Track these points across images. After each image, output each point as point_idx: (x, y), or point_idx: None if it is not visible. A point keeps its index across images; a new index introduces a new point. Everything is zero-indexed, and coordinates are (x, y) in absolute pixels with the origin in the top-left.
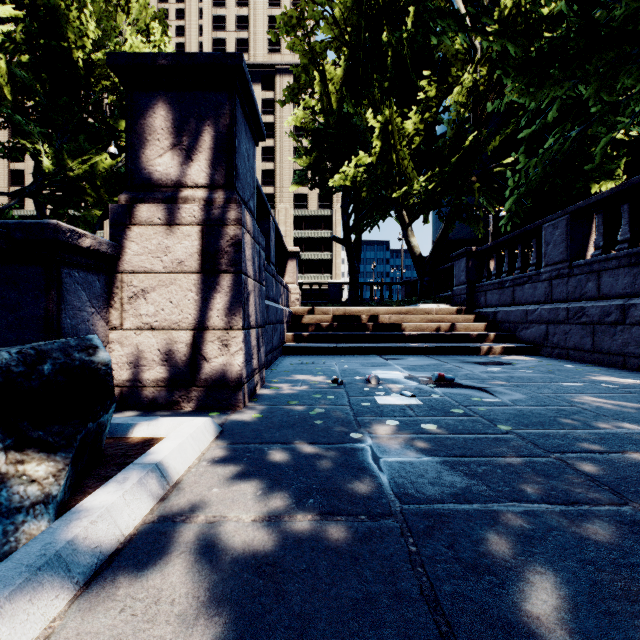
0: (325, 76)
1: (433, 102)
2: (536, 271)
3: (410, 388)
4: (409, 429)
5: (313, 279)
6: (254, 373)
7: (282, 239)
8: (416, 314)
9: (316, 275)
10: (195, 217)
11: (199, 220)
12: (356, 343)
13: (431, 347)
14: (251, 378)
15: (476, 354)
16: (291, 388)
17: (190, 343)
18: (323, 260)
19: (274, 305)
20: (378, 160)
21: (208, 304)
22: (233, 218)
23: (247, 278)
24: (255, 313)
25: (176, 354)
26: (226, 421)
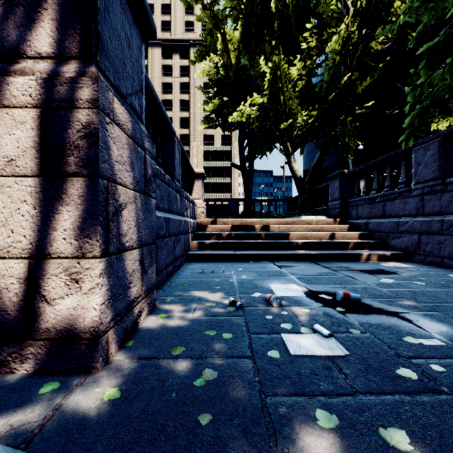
0: (226, 38)
1: (313, 52)
2: (406, 188)
3: (318, 314)
4: (365, 449)
5: (217, 197)
6: (133, 304)
7: (188, 161)
8: (299, 224)
9: (220, 194)
10: (31, 96)
11: (37, 100)
12: (251, 250)
13: (317, 254)
14: (126, 313)
15: (356, 260)
16: (182, 315)
17: (24, 277)
18: (225, 183)
19: (177, 218)
20: (267, 102)
21: (50, 221)
22: (86, 98)
23: (116, 186)
24: (136, 230)
25: (3, 293)
26: (52, 416)
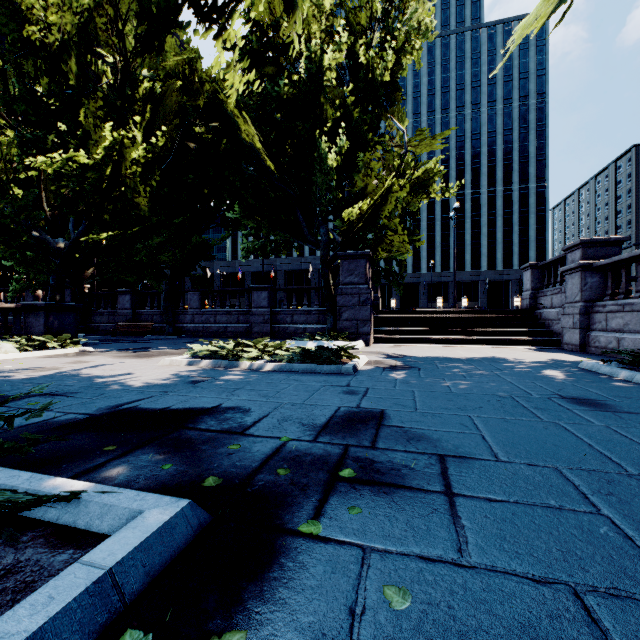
0: None
1: None
2: None
3: None
4: None
5: None
6: None
7: None
8: None
9: None
10: None
11: None
12: None
13: None
14: None
15: None
16: None
17: None
18: None
19: None
20: None
21: None
22: None
23: None
24: None
25: None
26: None
